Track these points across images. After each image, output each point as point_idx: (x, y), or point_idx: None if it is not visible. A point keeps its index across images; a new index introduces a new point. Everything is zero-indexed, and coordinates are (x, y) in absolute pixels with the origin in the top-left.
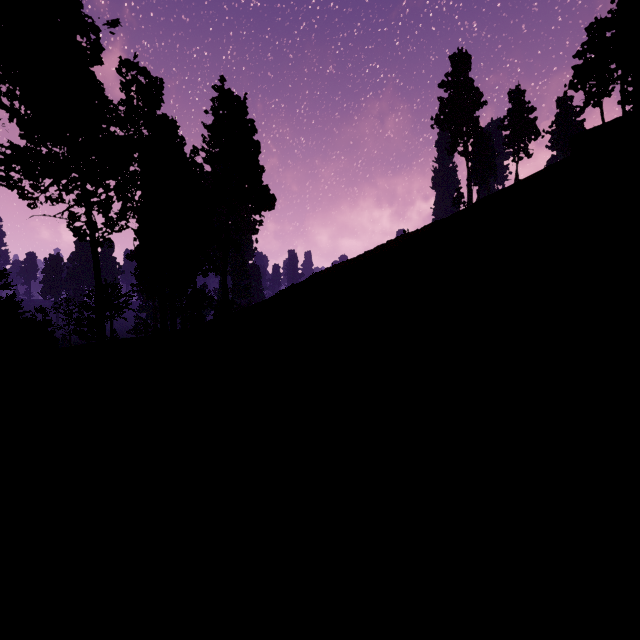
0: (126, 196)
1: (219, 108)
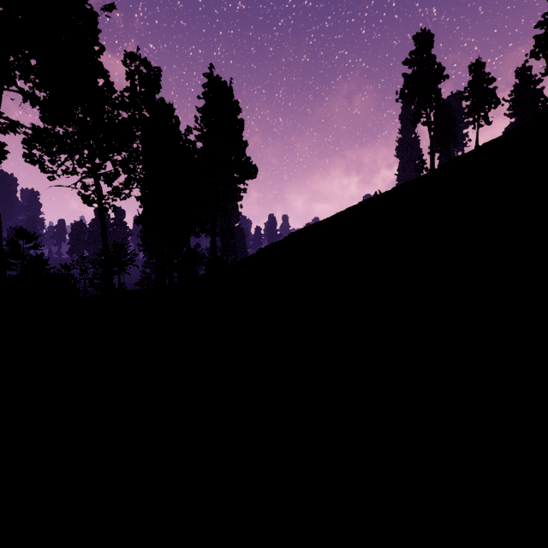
0: (129, 169)
1: (209, 92)
